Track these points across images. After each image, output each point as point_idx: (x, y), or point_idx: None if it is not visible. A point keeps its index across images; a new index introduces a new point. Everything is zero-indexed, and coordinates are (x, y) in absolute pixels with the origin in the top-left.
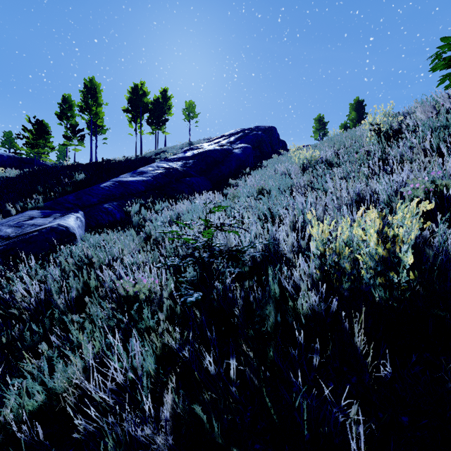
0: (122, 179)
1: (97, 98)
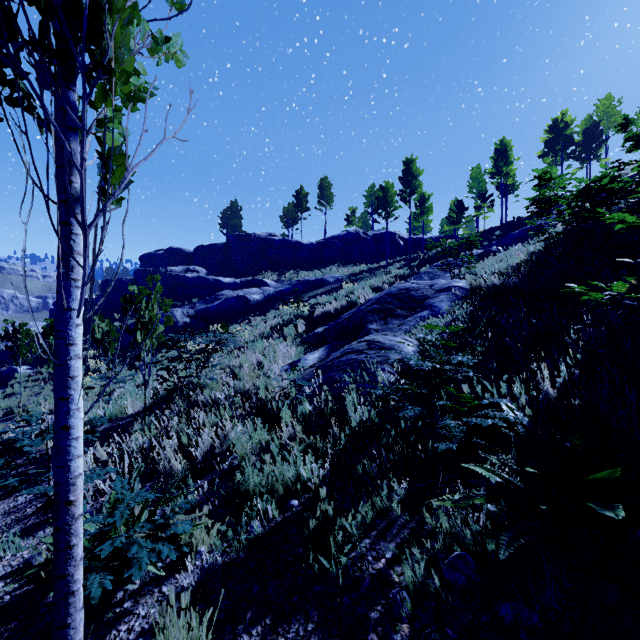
0: (528, 226)
1: (507, 157)
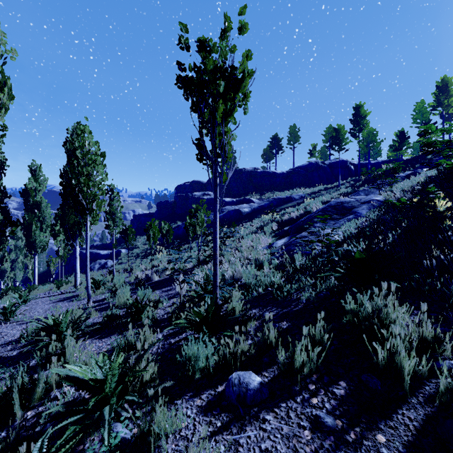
0: None
1: (448, 91)
